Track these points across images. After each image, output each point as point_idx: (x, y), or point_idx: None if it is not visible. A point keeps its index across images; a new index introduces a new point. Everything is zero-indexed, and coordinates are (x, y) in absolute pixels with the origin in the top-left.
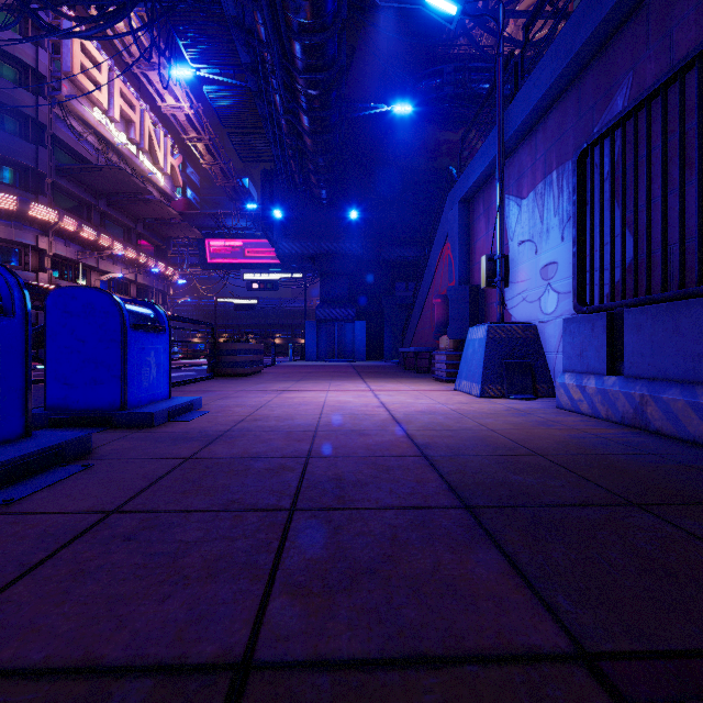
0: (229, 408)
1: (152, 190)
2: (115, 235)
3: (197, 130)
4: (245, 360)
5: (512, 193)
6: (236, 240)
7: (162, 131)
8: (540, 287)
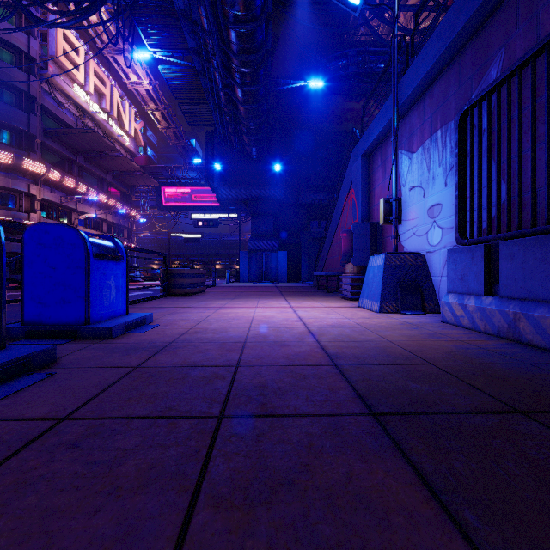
0: (175, 322)
1: (119, 148)
2: (91, 184)
3: (154, 101)
4: (191, 282)
5: (404, 149)
6: (185, 187)
7: (127, 102)
8: (428, 224)
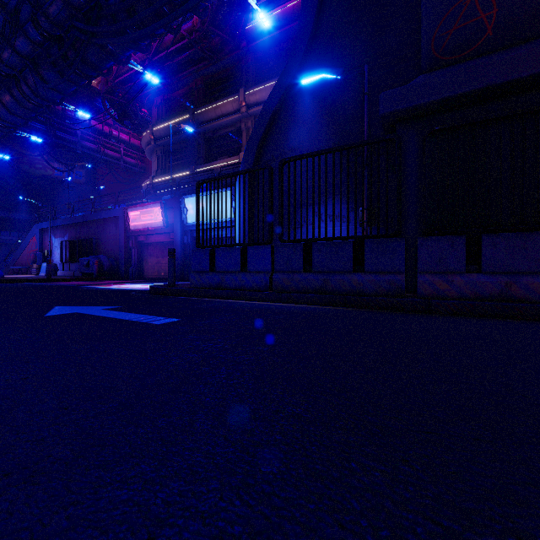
0: None
1: None
2: None
3: None
4: None
5: (54, 236)
6: None
7: None
8: (59, 256)
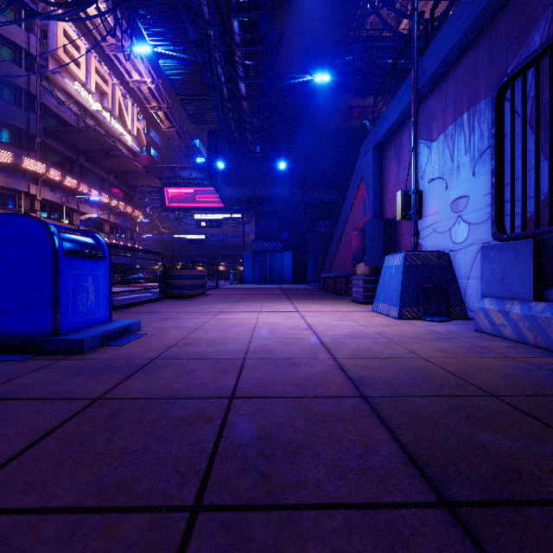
0: (166, 330)
1: (121, 148)
2: (92, 184)
3: (157, 100)
4: (190, 284)
5: (422, 137)
6: (189, 187)
7: (129, 101)
8: (451, 219)
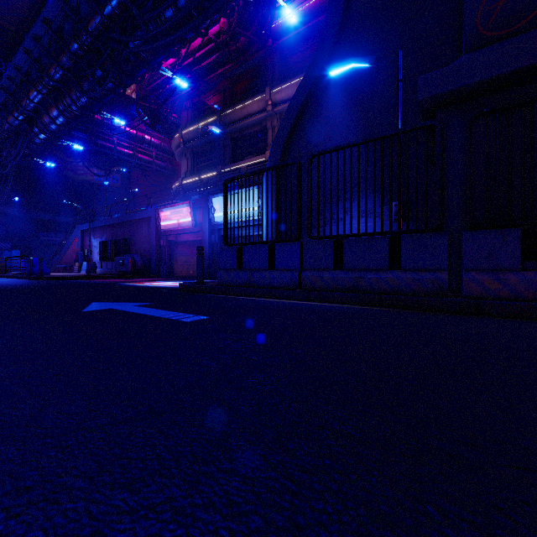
0: None
1: None
2: None
3: None
4: None
5: (93, 236)
6: None
7: None
8: (98, 255)
